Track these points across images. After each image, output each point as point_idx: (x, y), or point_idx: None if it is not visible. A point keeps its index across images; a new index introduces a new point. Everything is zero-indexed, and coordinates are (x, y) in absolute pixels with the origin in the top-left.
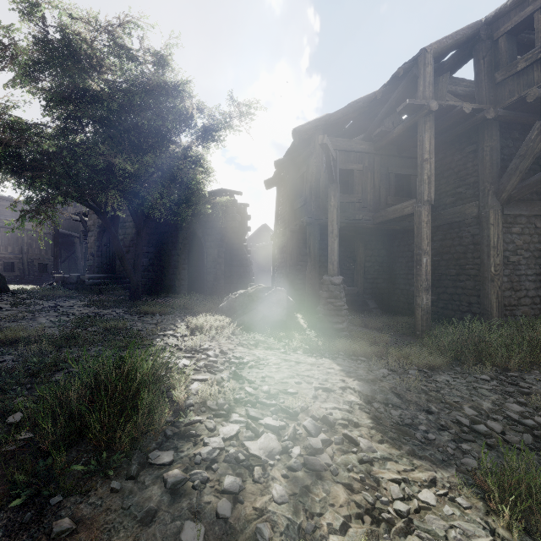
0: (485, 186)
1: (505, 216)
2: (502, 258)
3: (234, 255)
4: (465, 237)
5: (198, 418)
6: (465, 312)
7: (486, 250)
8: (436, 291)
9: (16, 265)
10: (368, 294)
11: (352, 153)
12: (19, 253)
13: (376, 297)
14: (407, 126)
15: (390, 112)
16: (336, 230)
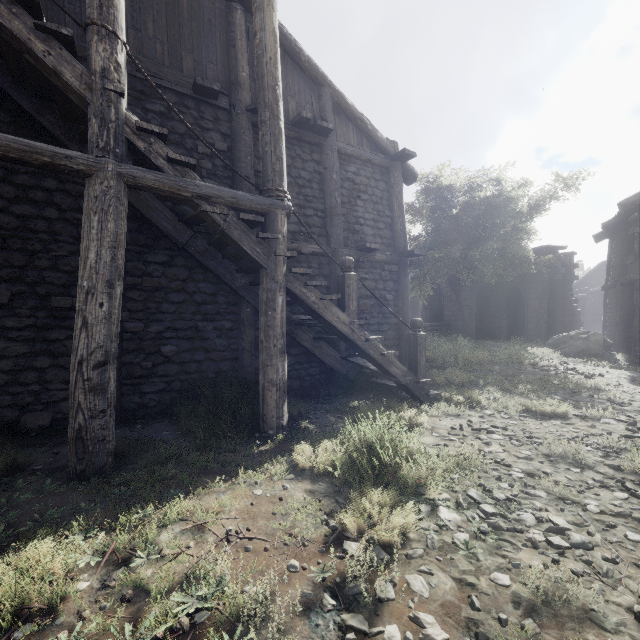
0: None
1: None
2: None
3: (557, 305)
4: None
5: (544, 365)
6: None
7: None
8: None
9: None
10: None
11: None
12: None
13: None
14: None
15: None
16: None
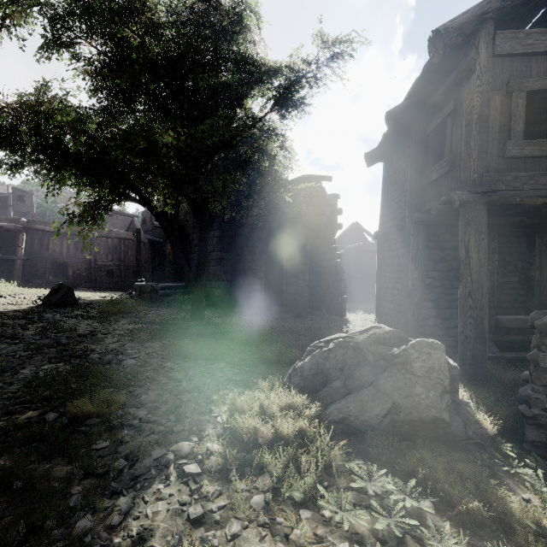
0: None
1: None
2: None
3: (320, 260)
4: None
5: None
6: None
7: None
8: None
9: (115, 271)
10: None
11: None
12: (118, 260)
13: None
14: None
15: None
16: None
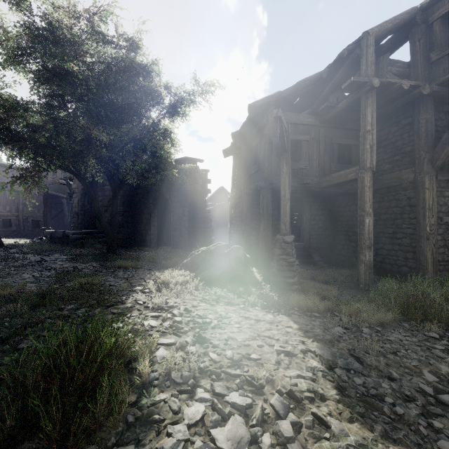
0: (421, 154)
1: (438, 181)
2: (436, 218)
3: (196, 213)
4: (401, 200)
5: (162, 398)
6: (401, 266)
7: (422, 212)
8: (374, 246)
9: (13, 221)
10: (313, 248)
11: (300, 125)
12: (16, 211)
13: (320, 251)
14: (351, 101)
15: (335, 89)
16: (287, 194)
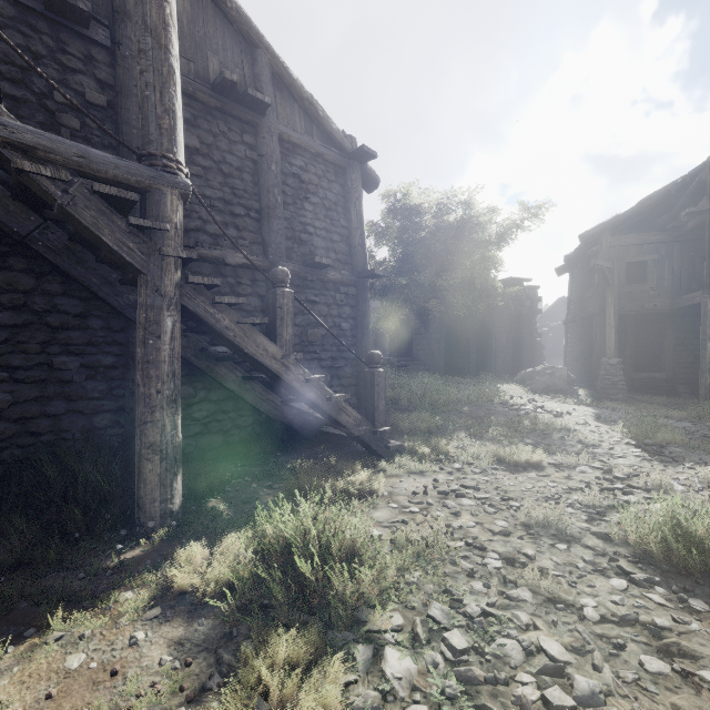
0: None
1: None
2: None
3: (522, 339)
4: None
5: (514, 404)
6: None
7: None
8: None
9: None
10: (680, 379)
11: (644, 245)
12: None
13: (689, 383)
14: (698, 223)
15: (685, 206)
16: (612, 322)
